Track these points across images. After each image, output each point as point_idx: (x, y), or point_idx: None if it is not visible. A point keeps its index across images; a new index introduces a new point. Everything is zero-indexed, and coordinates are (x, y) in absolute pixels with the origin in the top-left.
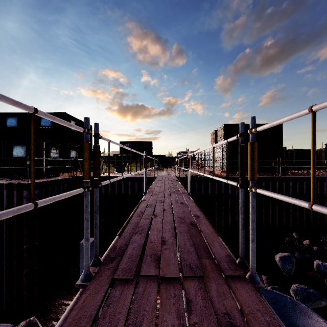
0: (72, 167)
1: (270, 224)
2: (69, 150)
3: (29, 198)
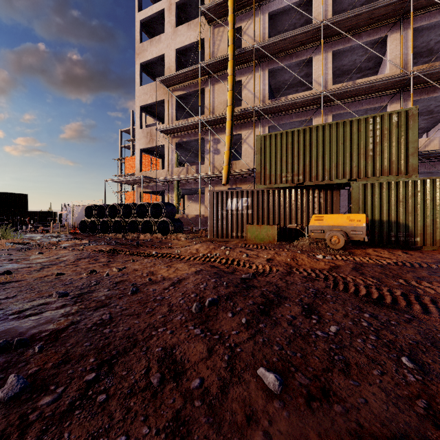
0: None
1: None
2: None
3: None
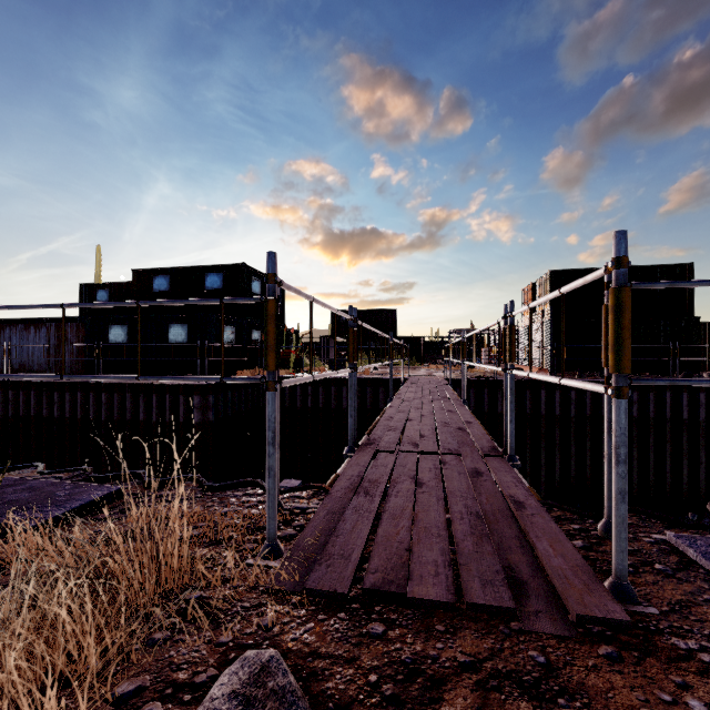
0: (254, 361)
1: (651, 482)
2: (249, 330)
3: (201, 408)
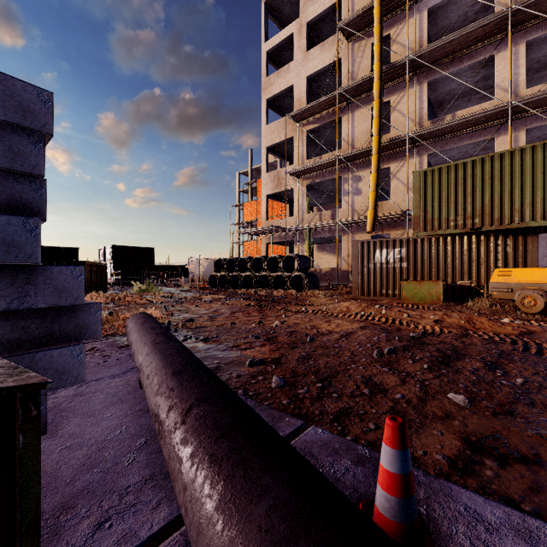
0: None
1: None
2: None
3: None
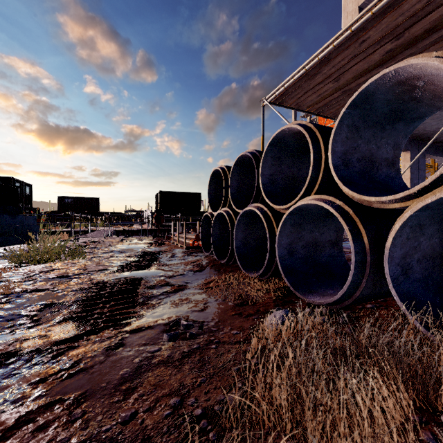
0: None
1: None
2: None
3: None
